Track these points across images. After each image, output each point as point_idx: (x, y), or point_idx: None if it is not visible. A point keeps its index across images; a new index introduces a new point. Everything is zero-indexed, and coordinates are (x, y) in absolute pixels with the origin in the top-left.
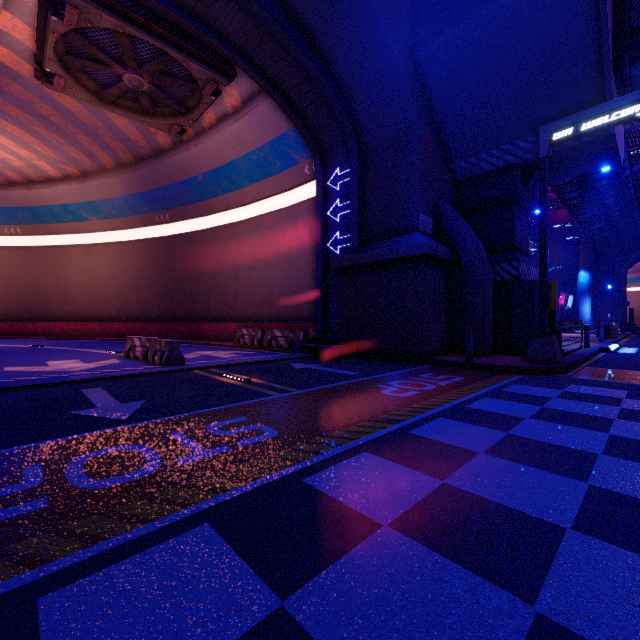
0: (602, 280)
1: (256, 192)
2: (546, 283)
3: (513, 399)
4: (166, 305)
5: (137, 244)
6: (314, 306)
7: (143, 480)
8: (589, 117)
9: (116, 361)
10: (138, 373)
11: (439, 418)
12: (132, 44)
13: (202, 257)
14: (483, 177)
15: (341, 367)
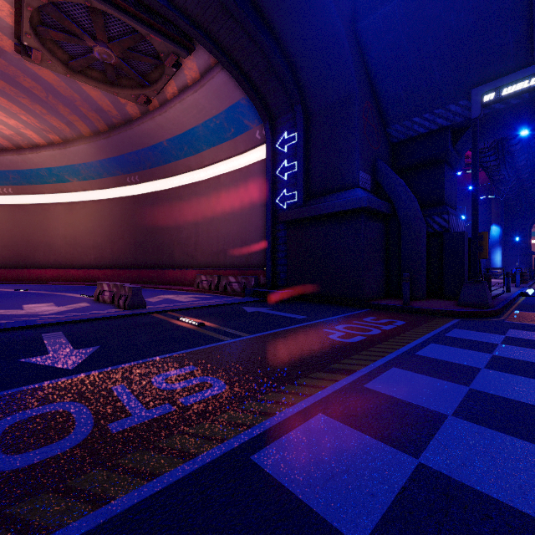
0: (511, 233)
1: (213, 155)
2: (478, 233)
3: (460, 345)
4: (136, 254)
5: (111, 202)
6: (264, 255)
7: (62, 457)
8: (520, 79)
9: (86, 304)
10: (101, 317)
11: (392, 368)
12: (100, 19)
13: (167, 213)
14: (416, 139)
15: (289, 311)
